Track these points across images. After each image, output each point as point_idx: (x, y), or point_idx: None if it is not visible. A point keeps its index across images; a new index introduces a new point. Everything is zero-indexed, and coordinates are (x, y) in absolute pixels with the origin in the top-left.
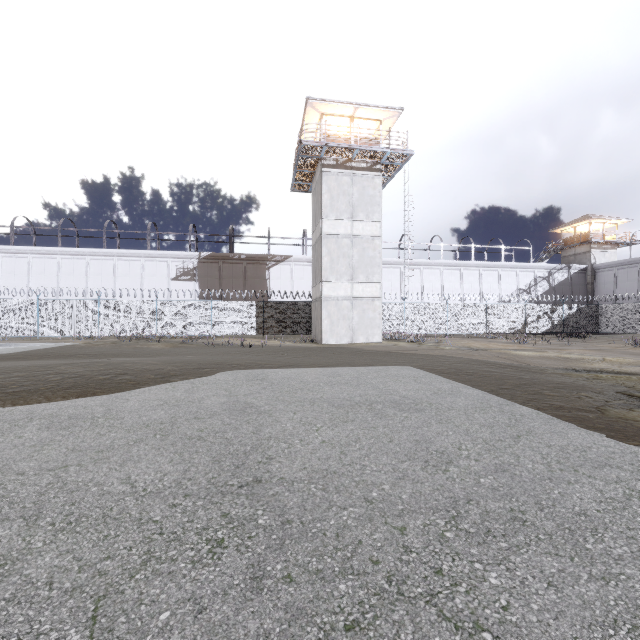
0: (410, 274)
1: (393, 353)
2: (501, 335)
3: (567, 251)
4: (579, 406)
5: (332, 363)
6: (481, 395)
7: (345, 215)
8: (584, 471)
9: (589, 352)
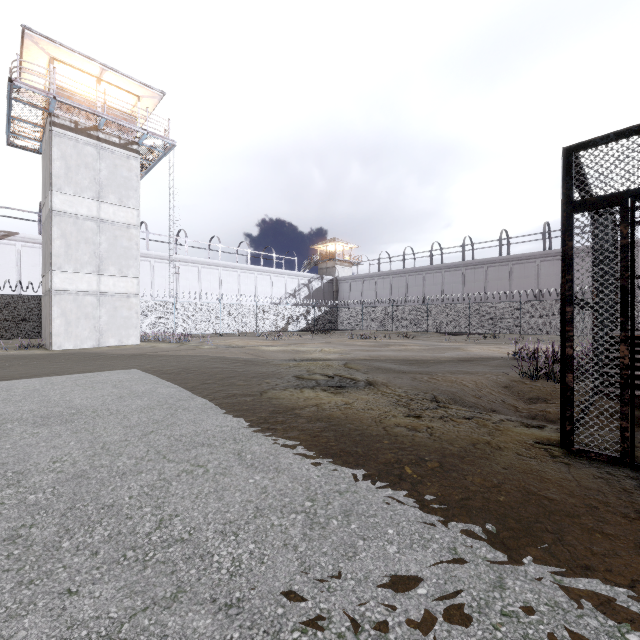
0: (187, 272)
1: (139, 356)
2: (271, 333)
3: (322, 265)
4: (250, 392)
5: (30, 374)
6: (172, 393)
7: (89, 193)
8: (172, 456)
9: (320, 345)
